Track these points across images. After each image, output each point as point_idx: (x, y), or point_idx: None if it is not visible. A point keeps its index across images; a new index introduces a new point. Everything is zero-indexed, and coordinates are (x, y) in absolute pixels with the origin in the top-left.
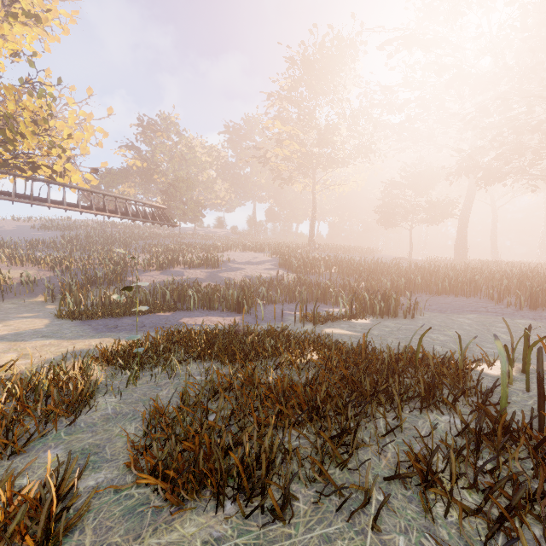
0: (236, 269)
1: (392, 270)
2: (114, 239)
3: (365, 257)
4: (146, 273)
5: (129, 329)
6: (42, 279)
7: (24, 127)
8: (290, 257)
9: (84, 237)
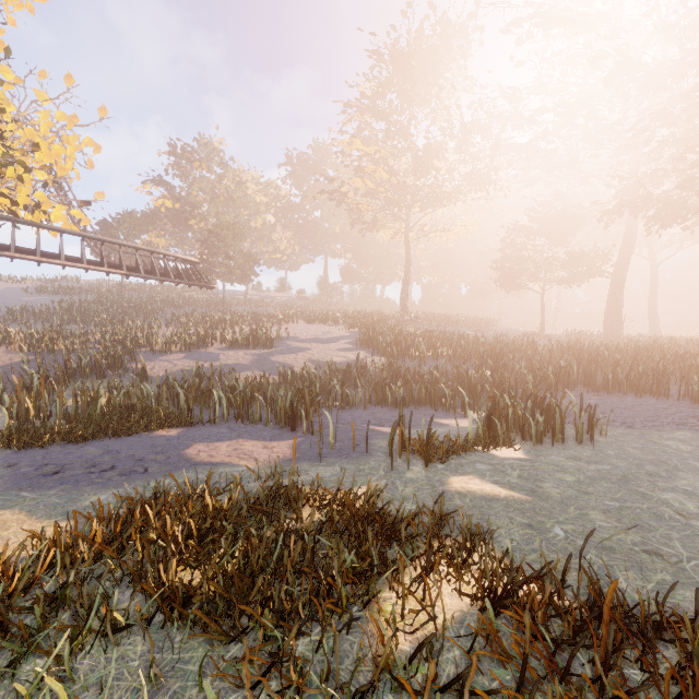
0: (297, 349)
1: (529, 353)
2: (133, 306)
3: (480, 331)
4: (163, 356)
5: (75, 479)
6: (2, 366)
7: None
8: (375, 332)
9: (90, 304)
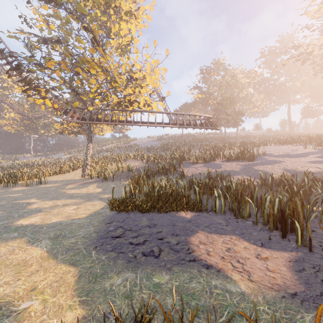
0: (273, 162)
1: None
2: (185, 143)
3: None
4: (193, 165)
5: (120, 247)
6: (138, 168)
7: (116, 76)
8: None
9: (170, 143)
